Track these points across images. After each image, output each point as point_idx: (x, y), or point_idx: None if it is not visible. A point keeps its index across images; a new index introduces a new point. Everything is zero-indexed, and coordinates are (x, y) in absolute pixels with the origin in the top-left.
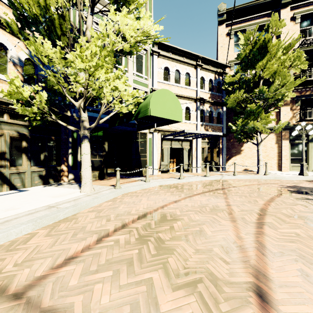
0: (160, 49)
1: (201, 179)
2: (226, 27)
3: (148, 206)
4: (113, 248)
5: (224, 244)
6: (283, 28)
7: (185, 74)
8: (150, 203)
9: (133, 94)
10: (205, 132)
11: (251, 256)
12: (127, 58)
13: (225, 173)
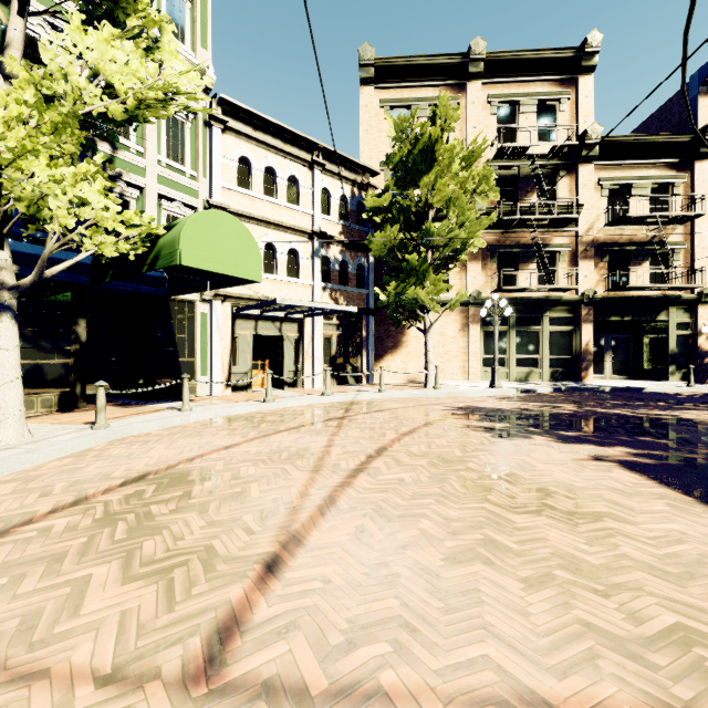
0: (230, 115)
1: (313, 401)
2: (375, 94)
3: (160, 460)
4: (31, 542)
5: (270, 507)
6: (472, 119)
7: (289, 178)
8: (169, 454)
9: (128, 218)
10: (321, 304)
11: (302, 518)
12: (143, 125)
13: (368, 388)
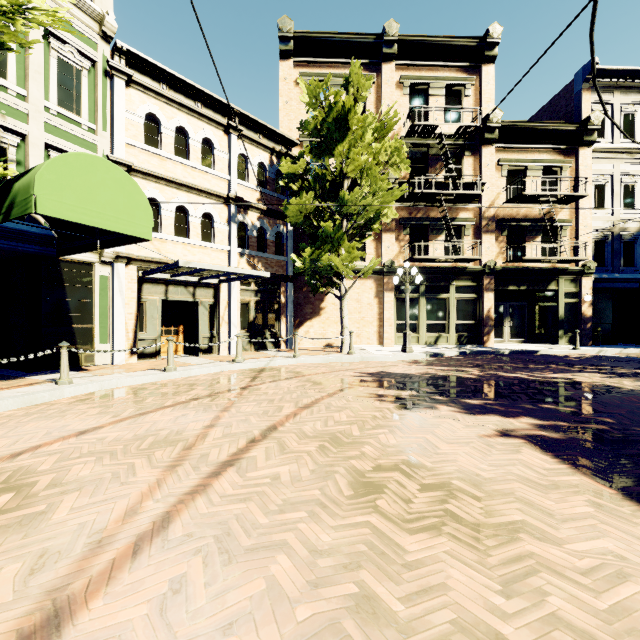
0: (135, 68)
1: (221, 368)
2: (295, 67)
3: None
4: None
5: (63, 543)
6: (386, 97)
7: (203, 141)
8: None
9: None
10: (230, 268)
11: (98, 565)
12: (25, 65)
13: (284, 353)
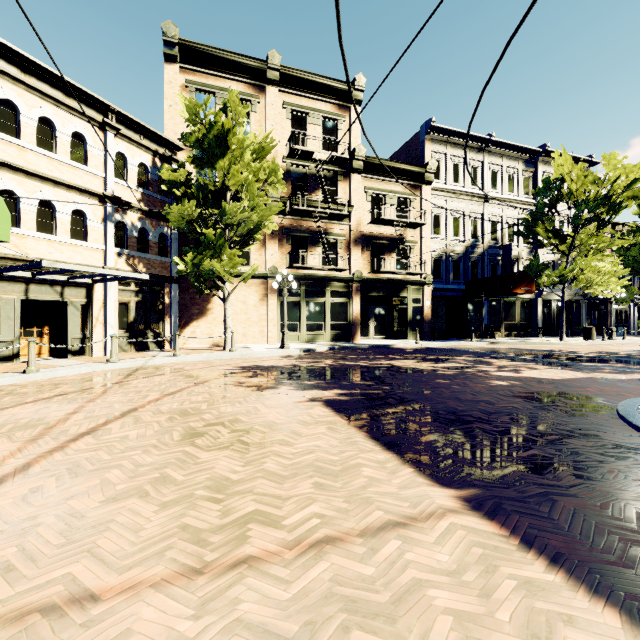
0: None
1: (93, 368)
2: (181, 72)
3: None
4: None
5: None
6: (271, 119)
7: (74, 135)
8: None
9: None
10: (104, 270)
11: None
12: None
13: (166, 353)
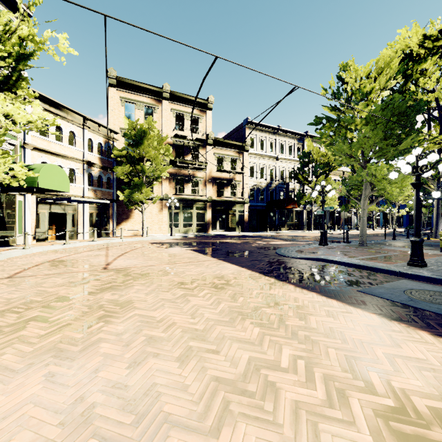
0: (36, 97)
1: (88, 243)
2: (117, 92)
3: (45, 259)
4: (40, 269)
5: (99, 261)
6: (164, 117)
7: (69, 132)
8: (46, 258)
9: (29, 174)
10: (92, 200)
11: (109, 261)
12: None
13: (114, 238)
